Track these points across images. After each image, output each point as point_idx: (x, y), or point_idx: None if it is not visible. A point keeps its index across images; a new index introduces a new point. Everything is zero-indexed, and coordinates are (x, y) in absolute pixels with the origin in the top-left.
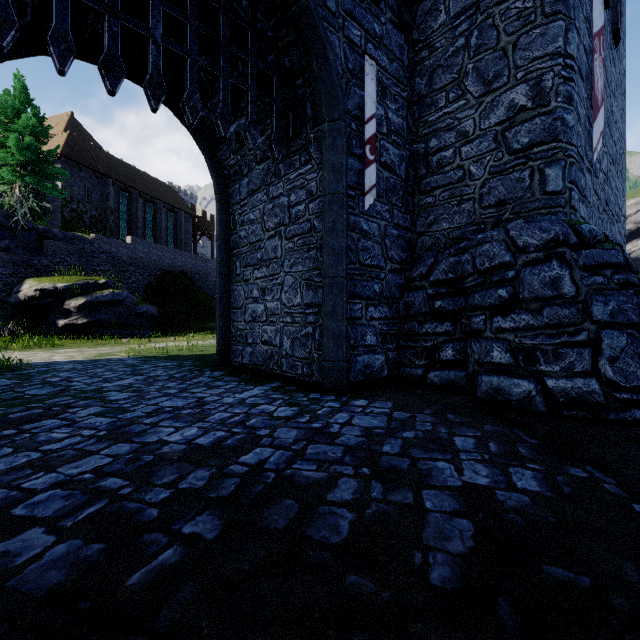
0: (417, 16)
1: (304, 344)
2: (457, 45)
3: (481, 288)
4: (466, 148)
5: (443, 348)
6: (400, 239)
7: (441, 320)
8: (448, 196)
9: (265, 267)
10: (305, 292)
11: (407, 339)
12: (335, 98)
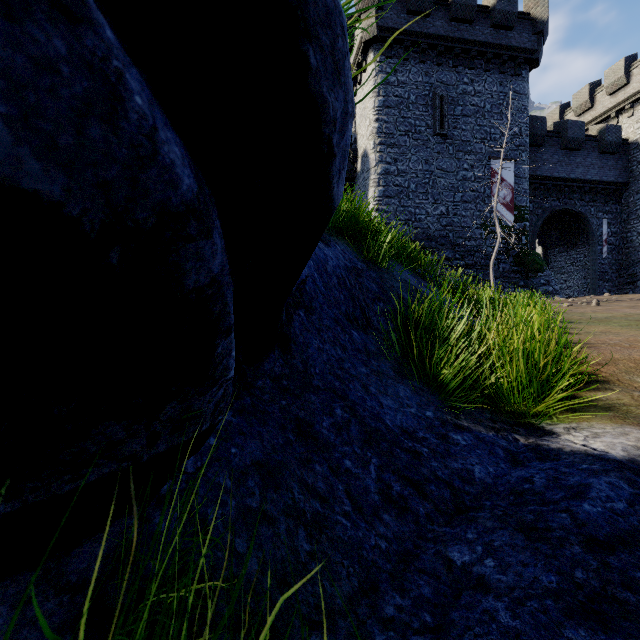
0: (623, 196)
1: (582, 293)
2: (636, 208)
3: (639, 276)
4: (639, 237)
5: (629, 292)
6: (616, 263)
7: (629, 285)
8: (633, 250)
9: (566, 274)
10: (583, 280)
11: (618, 291)
12: (594, 236)
